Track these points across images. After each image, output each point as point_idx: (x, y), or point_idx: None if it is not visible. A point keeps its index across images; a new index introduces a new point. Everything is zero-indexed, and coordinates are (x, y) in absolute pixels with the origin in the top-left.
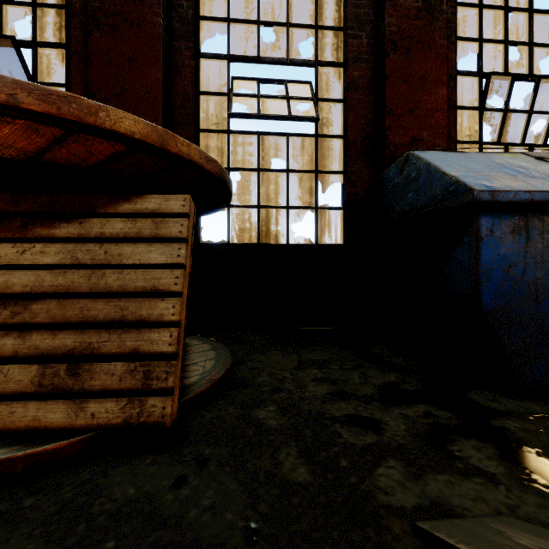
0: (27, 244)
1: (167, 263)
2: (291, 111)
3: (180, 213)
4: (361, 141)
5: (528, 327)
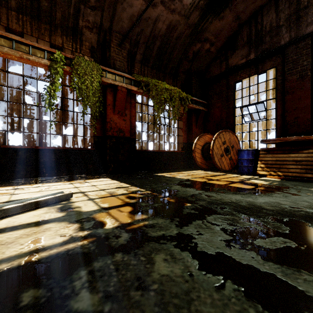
0: (298, 154)
1: None
2: None
3: None
4: None
5: None
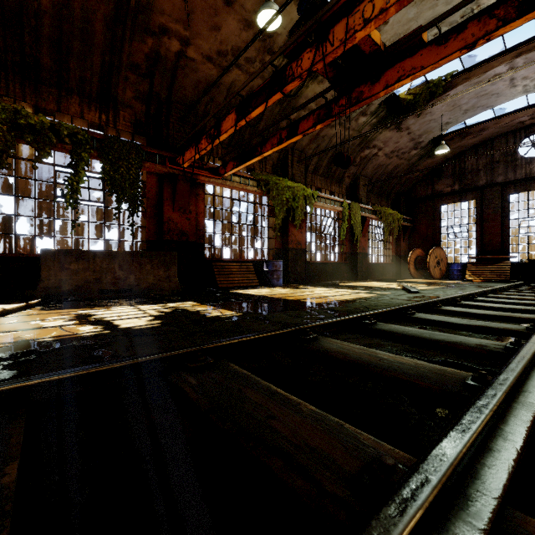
0: (492, 266)
1: (508, 268)
2: None
3: (509, 263)
4: None
5: None
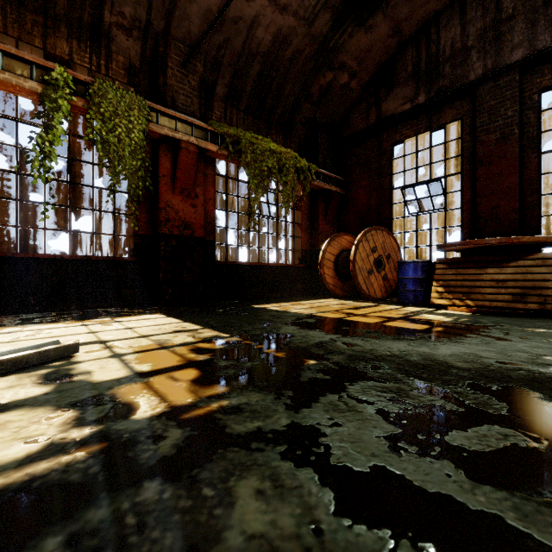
0: (501, 268)
1: (548, 272)
2: None
3: (551, 258)
4: None
5: None
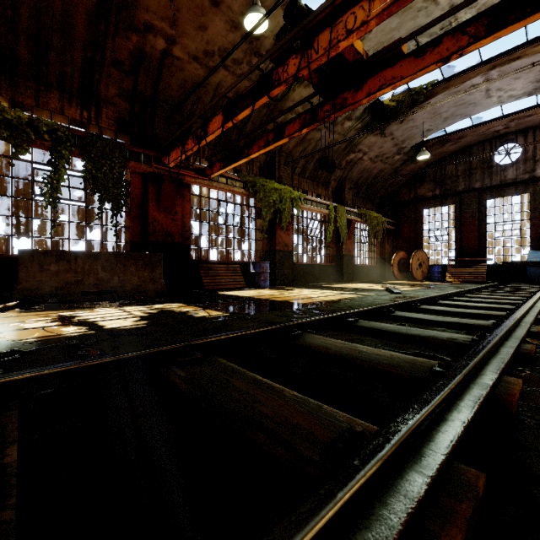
0: (470, 268)
1: (484, 270)
2: (511, 234)
3: (485, 265)
4: (535, 238)
5: (534, 277)
